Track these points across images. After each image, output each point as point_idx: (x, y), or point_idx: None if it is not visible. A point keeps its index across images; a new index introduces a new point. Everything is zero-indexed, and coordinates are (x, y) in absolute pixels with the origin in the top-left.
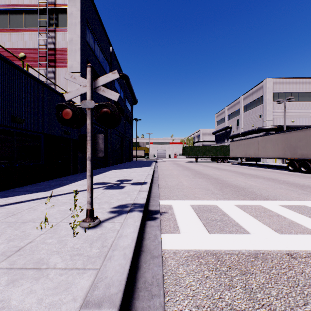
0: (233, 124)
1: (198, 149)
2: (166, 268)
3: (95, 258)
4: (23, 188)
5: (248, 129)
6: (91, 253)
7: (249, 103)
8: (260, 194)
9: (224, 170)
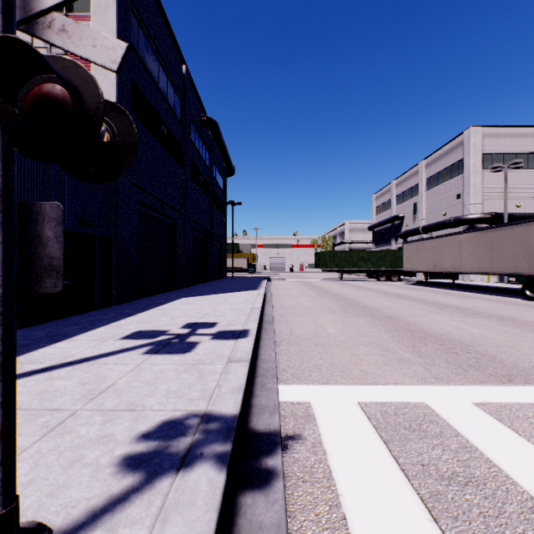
0: (406, 212)
1: (345, 257)
2: None
3: None
4: None
5: (435, 220)
6: None
7: (437, 173)
8: (513, 362)
9: (398, 296)
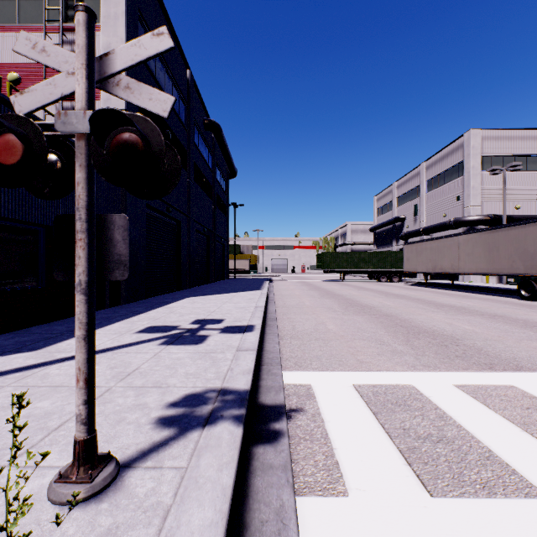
0: (407, 213)
1: (347, 258)
2: None
3: None
4: None
5: (435, 222)
6: None
7: (437, 175)
8: (496, 353)
9: (397, 296)
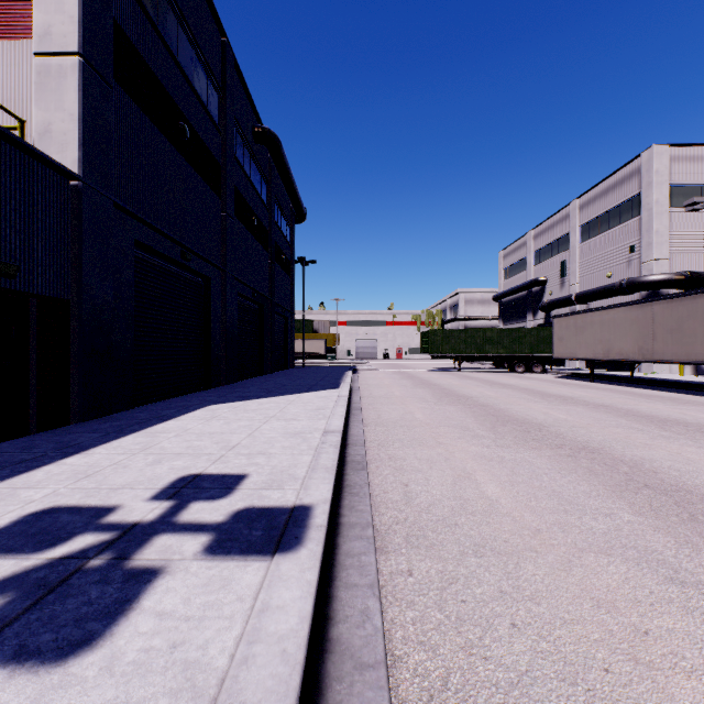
0: (550, 274)
1: (465, 338)
2: None
3: None
4: None
5: (595, 285)
6: None
7: (597, 216)
8: None
9: (564, 400)
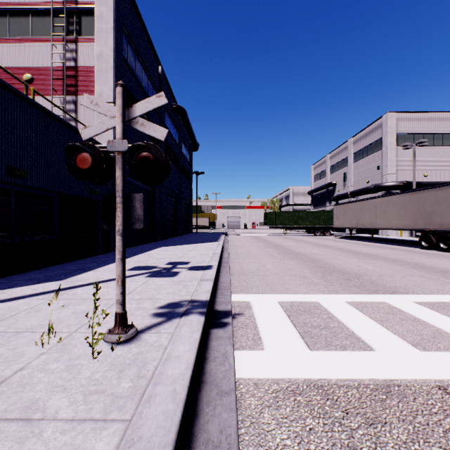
0: (338, 180)
1: (288, 217)
2: (242, 413)
3: (125, 399)
4: (25, 276)
5: (360, 187)
6: (118, 389)
7: (362, 148)
8: (383, 284)
9: (326, 247)
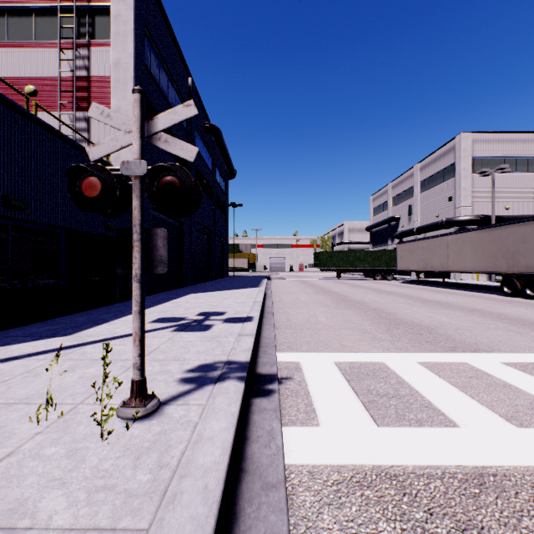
0: (402, 213)
1: (342, 257)
2: (295, 514)
3: (142, 498)
4: (25, 330)
5: (429, 222)
6: (133, 484)
7: (430, 176)
8: (462, 339)
9: (388, 293)
